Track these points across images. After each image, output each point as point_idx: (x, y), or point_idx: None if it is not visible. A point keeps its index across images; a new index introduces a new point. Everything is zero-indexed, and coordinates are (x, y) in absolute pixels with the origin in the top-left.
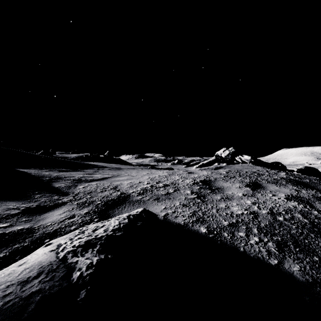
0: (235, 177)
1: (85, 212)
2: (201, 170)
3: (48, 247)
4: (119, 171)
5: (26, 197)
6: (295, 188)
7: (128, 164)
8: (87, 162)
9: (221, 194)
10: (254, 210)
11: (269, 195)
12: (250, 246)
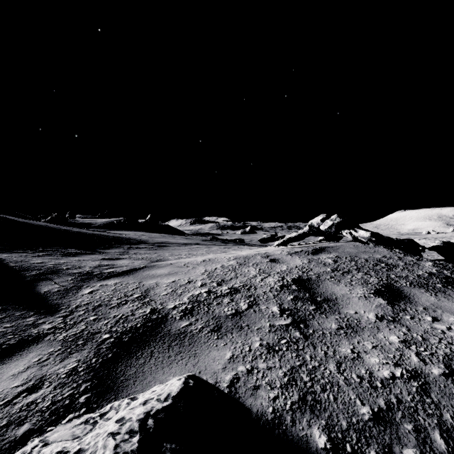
0: (351, 271)
1: (69, 370)
2: (291, 255)
3: None
4: (161, 251)
5: None
6: None
7: (179, 234)
8: (119, 231)
9: (337, 315)
10: (414, 367)
11: (425, 318)
12: None
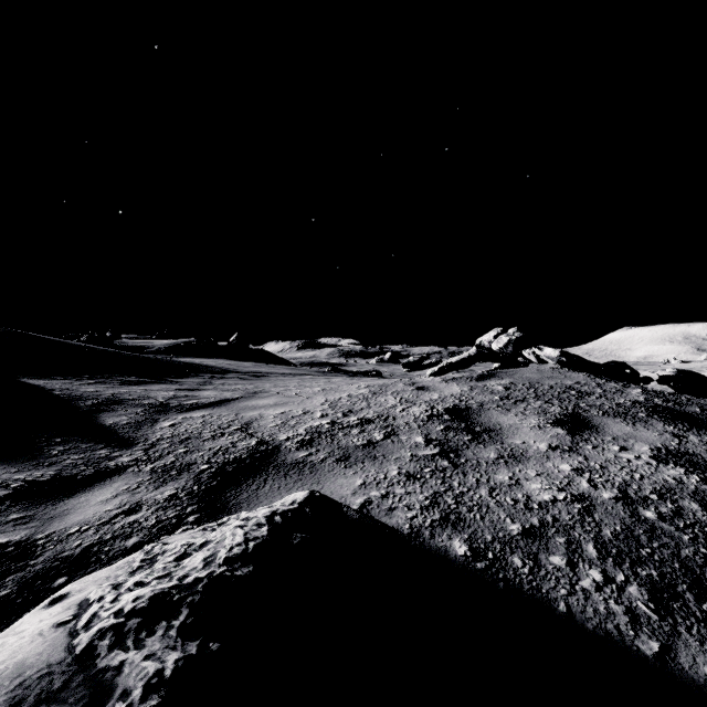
0: (527, 400)
1: (168, 496)
2: (447, 381)
3: (55, 607)
4: (258, 381)
5: (31, 453)
6: (672, 429)
7: (281, 363)
8: (189, 358)
9: (498, 445)
10: (582, 492)
11: (611, 448)
12: (581, 596)
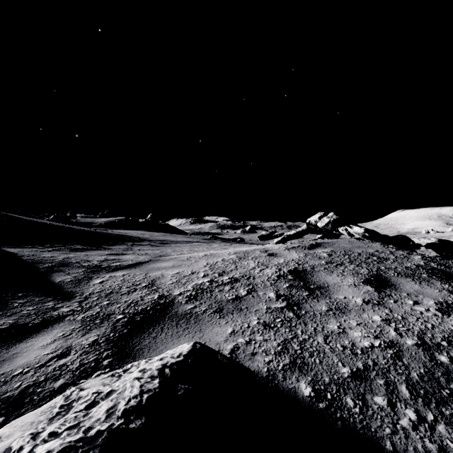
0: (344, 264)
1: (91, 342)
2: (289, 249)
3: None
4: (163, 247)
5: None
6: (447, 287)
7: (179, 233)
8: (120, 230)
9: (327, 300)
10: (391, 339)
11: (407, 302)
12: (402, 434)
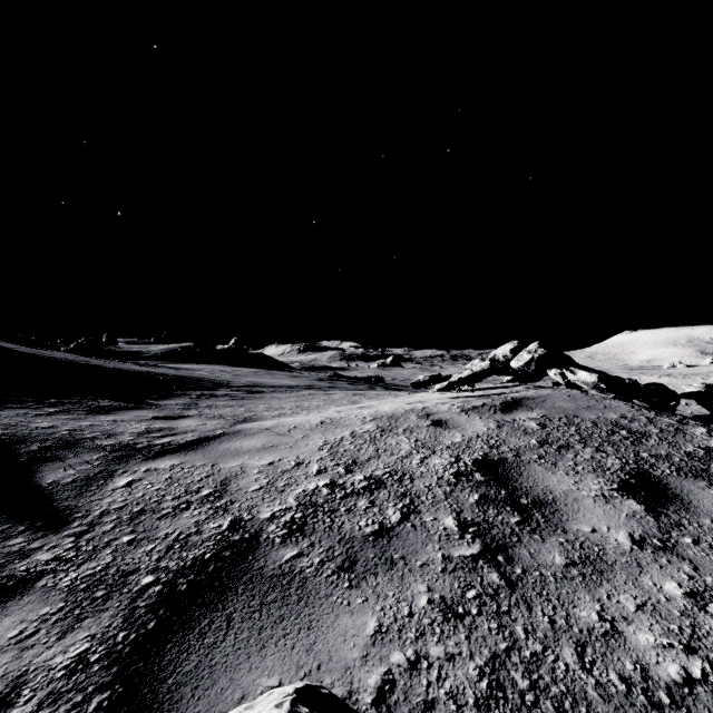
0: (573, 445)
1: (71, 661)
2: (467, 412)
3: None
4: (251, 401)
5: None
6: None
7: (280, 369)
8: (186, 364)
9: (561, 536)
10: None
11: None
12: None
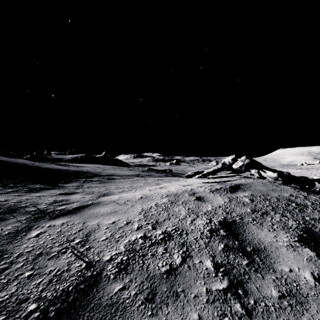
0: (269, 212)
1: None
2: (213, 192)
3: None
4: (109, 184)
5: None
6: None
7: (125, 166)
8: (82, 163)
9: (273, 274)
10: None
11: None
12: None
